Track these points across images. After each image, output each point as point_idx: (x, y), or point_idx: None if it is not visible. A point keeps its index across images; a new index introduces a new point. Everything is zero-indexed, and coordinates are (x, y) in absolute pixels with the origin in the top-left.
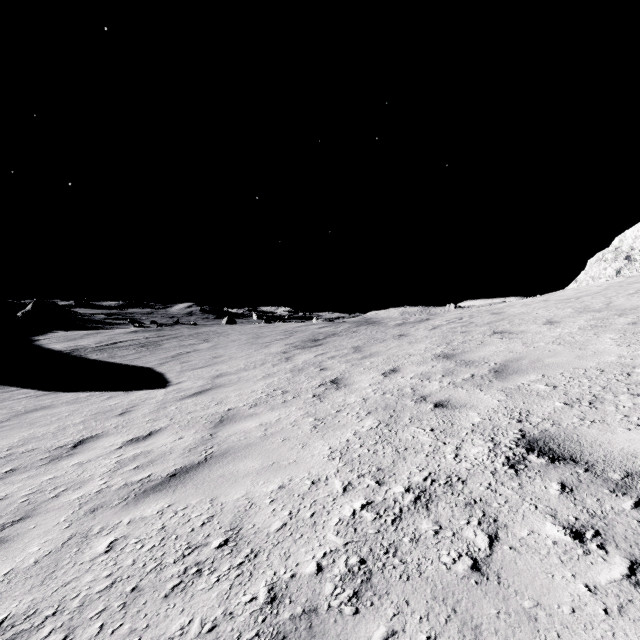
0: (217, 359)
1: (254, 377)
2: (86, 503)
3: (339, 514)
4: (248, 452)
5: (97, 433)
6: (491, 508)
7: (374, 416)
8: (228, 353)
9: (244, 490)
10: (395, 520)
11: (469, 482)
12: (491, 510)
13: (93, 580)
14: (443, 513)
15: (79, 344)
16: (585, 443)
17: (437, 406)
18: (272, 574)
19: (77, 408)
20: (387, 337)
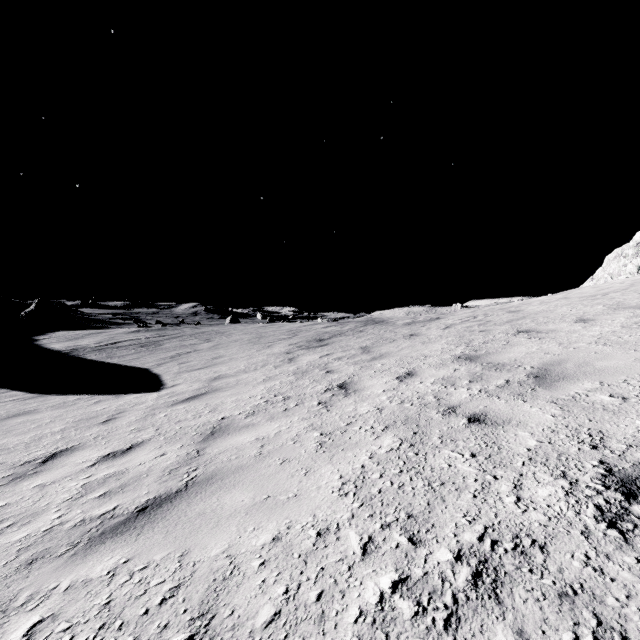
0: (217, 360)
1: (254, 380)
2: (26, 549)
3: (359, 599)
4: (238, 478)
5: (73, 445)
6: (607, 608)
7: (393, 432)
8: (229, 353)
9: (226, 541)
10: (449, 621)
11: (552, 549)
12: (608, 613)
13: None
14: (526, 612)
15: (79, 344)
16: None
17: (472, 421)
18: None
19: (61, 414)
20: (397, 337)
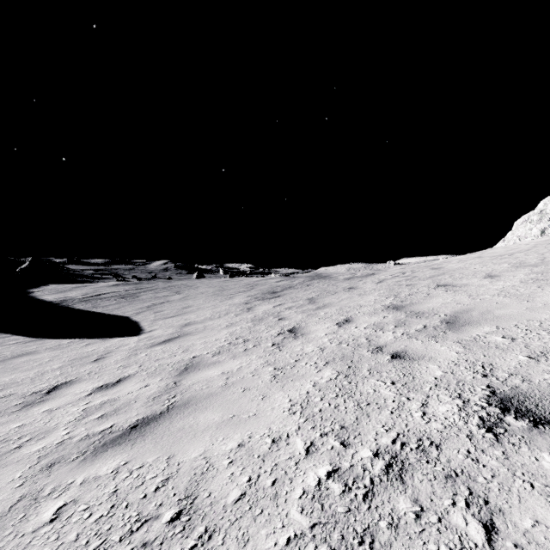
0: (186, 309)
1: (218, 326)
2: (45, 456)
3: (303, 483)
4: (209, 403)
5: (71, 379)
6: (477, 484)
7: (332, 366)
8: (196, 304)
9: (202, 447)
10: (367, 495)
11: (444, 447)
12: (478, 487)
13: None
14: (421, 488)
15: (68, 296)
16: None
17: (394, 357)
18: None
19: (58, 354)
20: (338, 290)
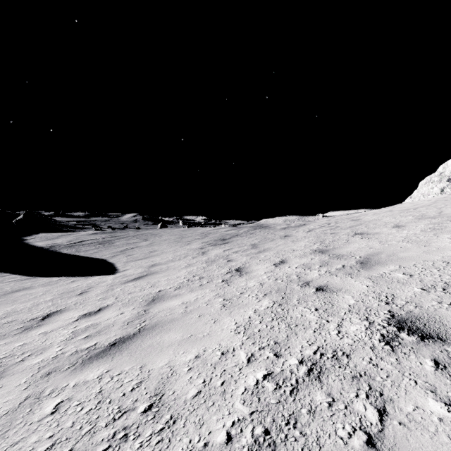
0: (153, 253)
1: (179, 266)
2: (44, 367)
3: (245, 383)
4: (172, 326)
5: (61, 308)
6: (375, 382)
7: (269, 297)
8: (161, 249)
9: (167, 359)
10: (293, 391)
11: (353, 356)
12: (376, 384)
13: (37, 441)
14: (334, 385)
15: (55, 242)
16: (447, 323)
17: (318, 290)
18: (187, 442)
19: (49, 289)
20: (276, 237)
